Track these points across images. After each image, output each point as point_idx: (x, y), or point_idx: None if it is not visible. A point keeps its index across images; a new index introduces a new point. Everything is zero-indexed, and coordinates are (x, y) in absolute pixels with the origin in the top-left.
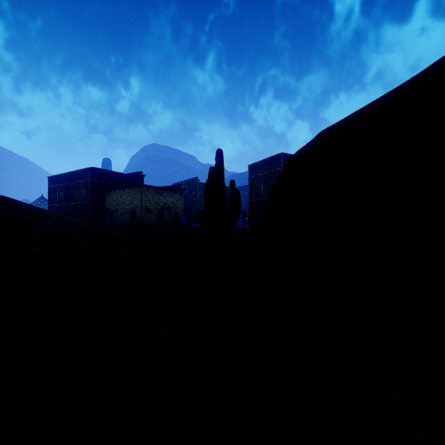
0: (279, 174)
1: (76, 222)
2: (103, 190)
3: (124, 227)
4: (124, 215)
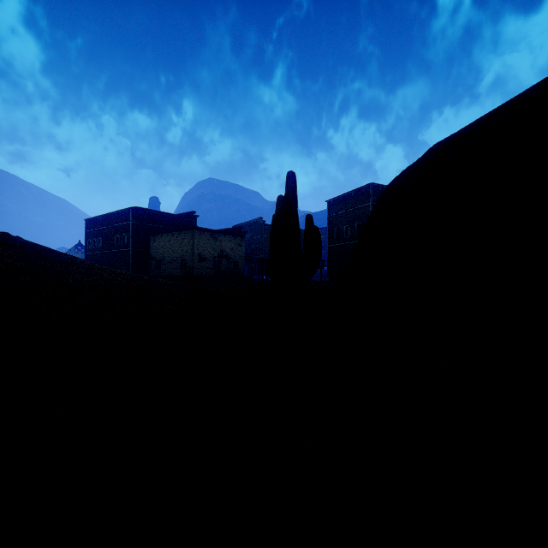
0: (367, 211)
1: (114, 274)
2: (149, 234)
3: (172, 280)
4: (173, 265)
